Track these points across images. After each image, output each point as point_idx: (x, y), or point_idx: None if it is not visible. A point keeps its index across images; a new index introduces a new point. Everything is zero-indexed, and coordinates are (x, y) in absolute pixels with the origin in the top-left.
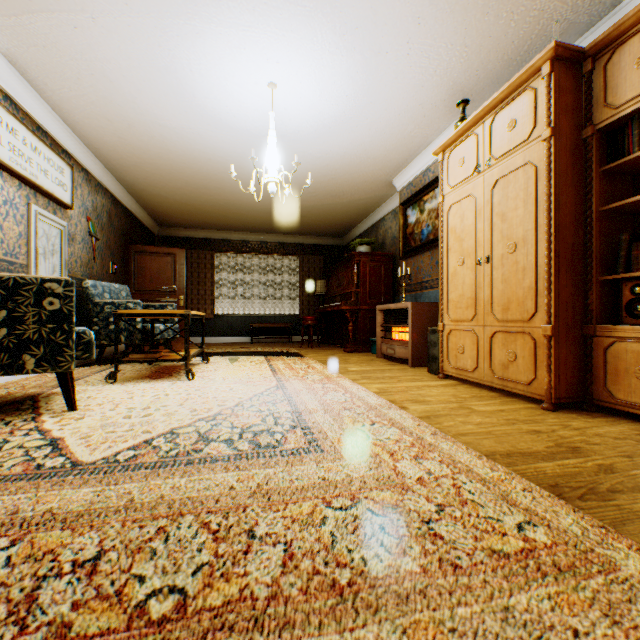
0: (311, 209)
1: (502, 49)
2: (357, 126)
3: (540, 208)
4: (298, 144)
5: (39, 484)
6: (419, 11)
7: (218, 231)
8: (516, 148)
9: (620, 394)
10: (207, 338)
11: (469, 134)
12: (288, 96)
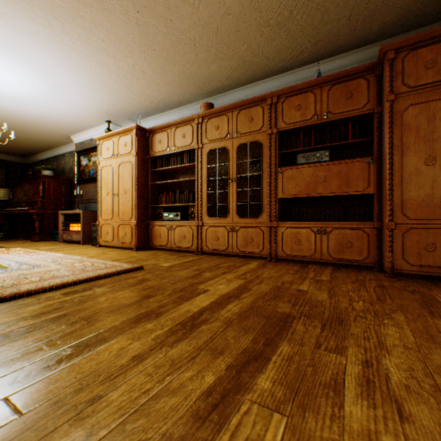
0: None
1: (124, 109)
2: (47, 107)
3: (134, 179)
4: None
5: None
6: (85, 84)
7: None
8: (127, 154)
9: (155, 242)
10: None
11: (111, 139)
12: None
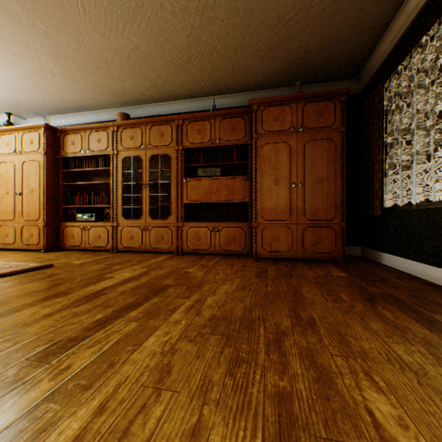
0: None
1: (30, 103)
2: None
3: (42, 179)
4: None
5: None
6: None
7: None
8: (34, 152)
9: (68, 243)
10: None
11: (12, 133)
12: None
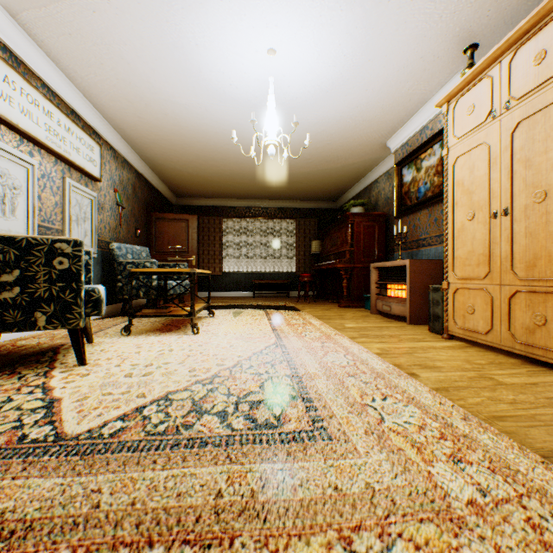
0: (307, 175)
1: None
2: (354, 87)
3: None
4: (296, 111)
5: (11, 465)
6: None
7: (225, 199)
8: (546, 82)
9: None
10: (216, 293)
11: (481, 78)
12: (286, 61)
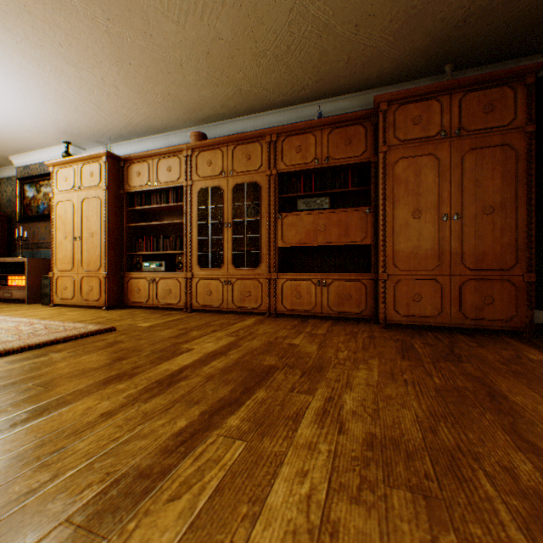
0: None
1: (90, 128)
2: None
3: (103, 220)
4: None
5: None
6: (34, 93)
7: None
8: (94, 187)
9: (133, 299)
10: None
11: (71, 166)
12: None
